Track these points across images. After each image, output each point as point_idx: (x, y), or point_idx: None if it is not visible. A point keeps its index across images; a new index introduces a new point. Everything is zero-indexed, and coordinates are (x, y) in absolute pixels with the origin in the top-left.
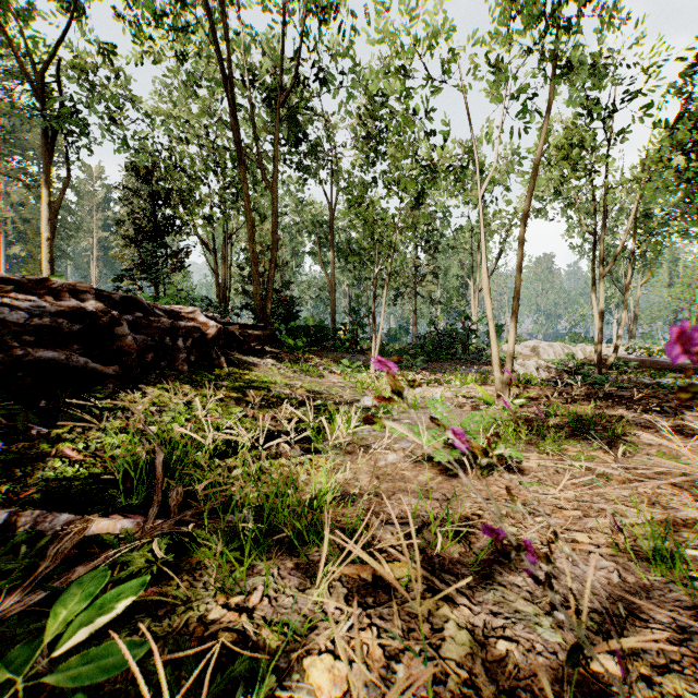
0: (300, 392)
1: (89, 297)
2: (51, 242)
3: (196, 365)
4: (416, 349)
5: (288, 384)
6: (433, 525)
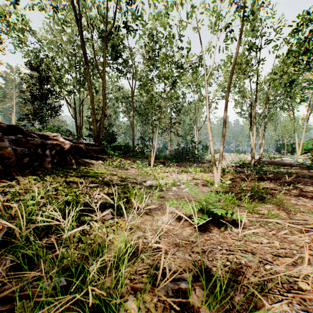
0: (115, 178)
1: None
2: None
3: (57, 164)
4: (171, 156)
5: (109, 174)
6: (200, 279)
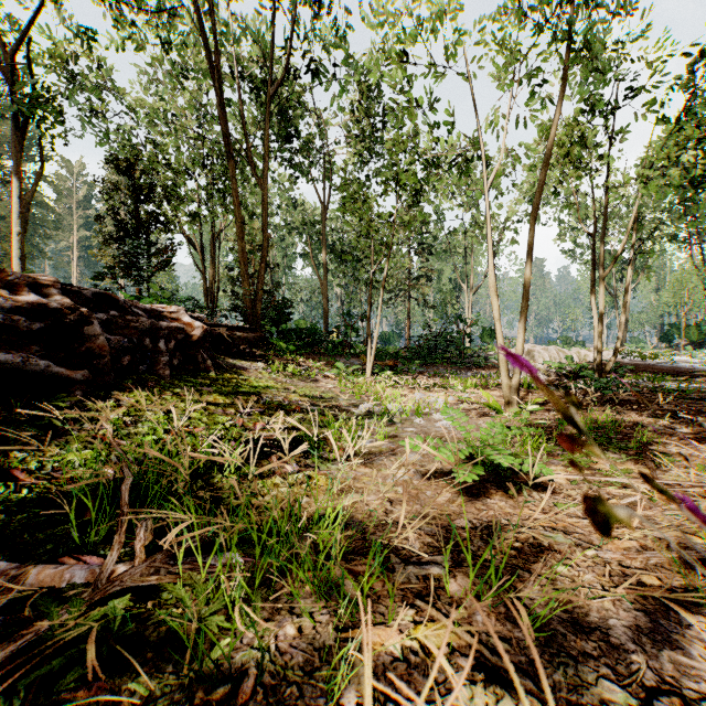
0: (293, 398)
1: (54, 291)
2: (23, 237)
3: (180, 370)
4: (411, 353)
5: (280, 389)
6: (466, 564)
